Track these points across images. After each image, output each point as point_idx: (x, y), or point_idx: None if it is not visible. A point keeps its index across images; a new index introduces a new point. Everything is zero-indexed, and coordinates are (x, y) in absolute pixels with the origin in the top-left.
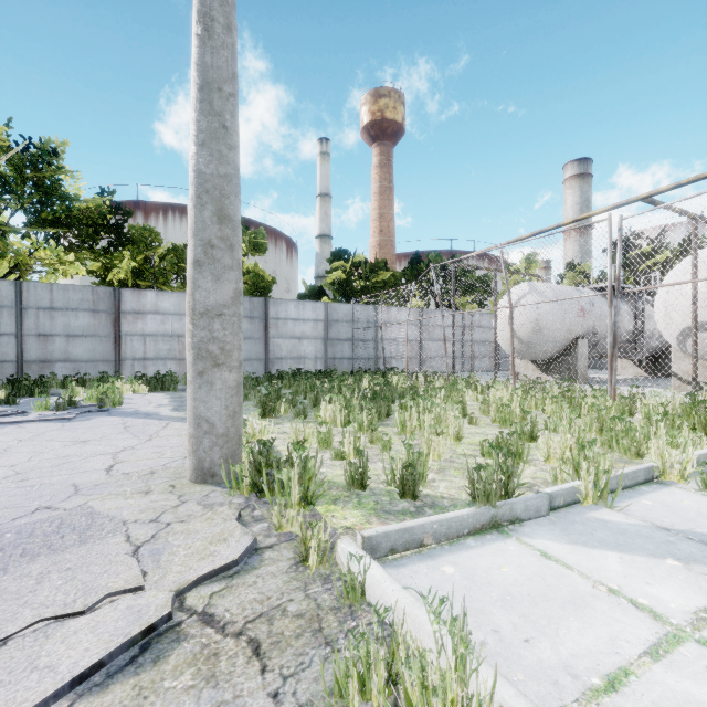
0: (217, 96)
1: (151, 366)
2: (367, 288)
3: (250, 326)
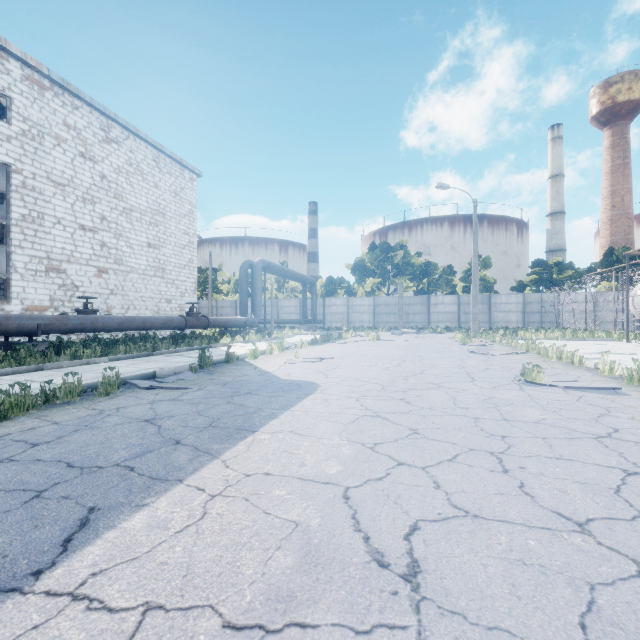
0: (475, 283)
1: (440, 324)
2: (556, 281)
3: (481, 307)
